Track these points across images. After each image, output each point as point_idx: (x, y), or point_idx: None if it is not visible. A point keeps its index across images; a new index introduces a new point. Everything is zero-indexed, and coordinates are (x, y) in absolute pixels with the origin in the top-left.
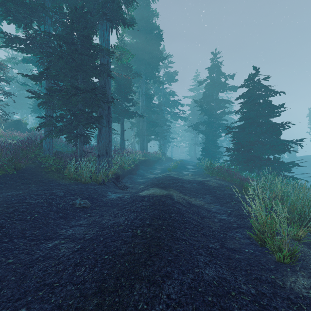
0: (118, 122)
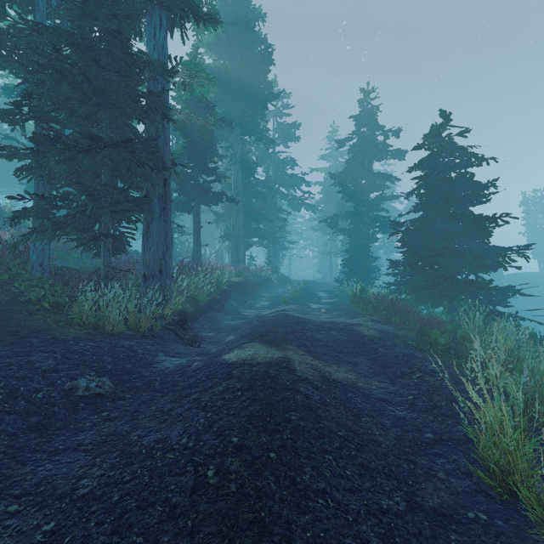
0: (190, 211)
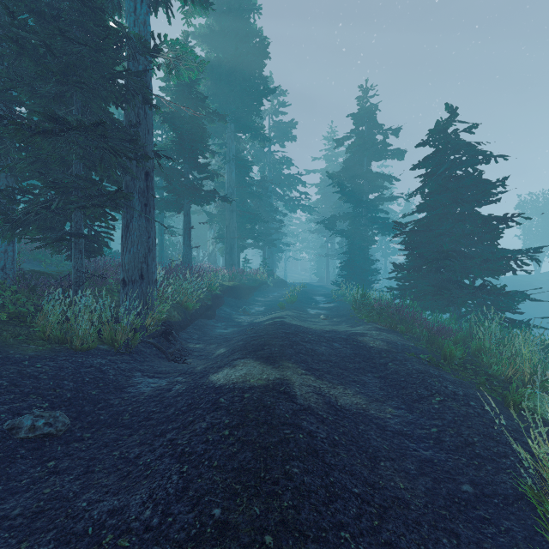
0: (180, 211)
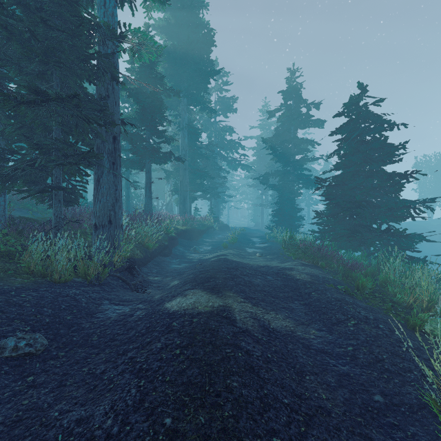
0: (142, 168)
